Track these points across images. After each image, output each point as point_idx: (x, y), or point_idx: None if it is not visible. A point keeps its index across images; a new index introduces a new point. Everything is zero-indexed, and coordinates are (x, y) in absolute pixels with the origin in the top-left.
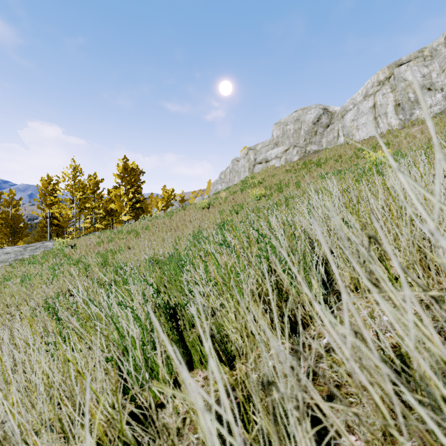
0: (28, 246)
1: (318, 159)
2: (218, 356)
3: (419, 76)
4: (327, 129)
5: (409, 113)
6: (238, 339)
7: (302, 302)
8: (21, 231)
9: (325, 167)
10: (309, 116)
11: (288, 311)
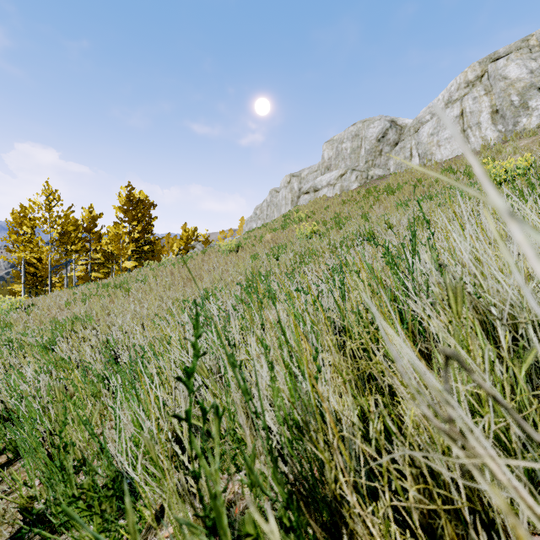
0: None
1: (386, 186)
2: None
3: (525, 72)
4: (396, 147)
5: (512, 122)
6: None
7: None
8: None
9: (399, 195)
10: (371, 130)
11: None
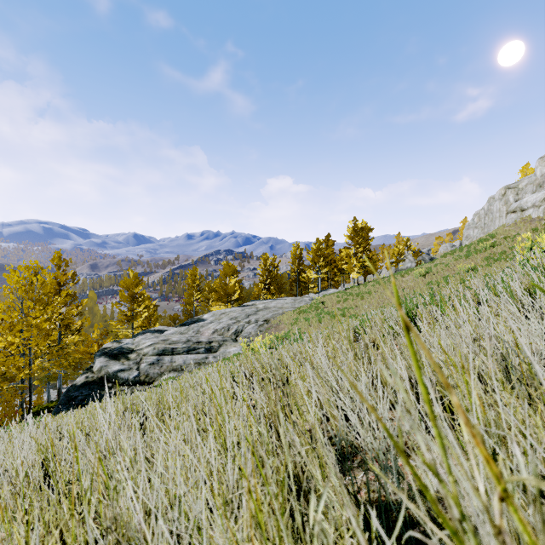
0: (295, 299)
1: None
2: None
3: None
4: None
5: None
6: None
7: None
8: (283, 286)
9: None
10: None
11: None
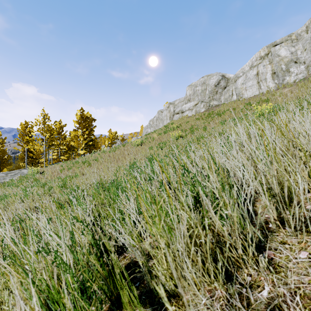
0: (9, 172)
1: (218, 111)
2: (147, 295)
3: (288, 53)
4: (225, 90)
5: (282, 79)
6: (168, 281)
7: (234, 244)
8: (5, 161)
9: (223, 116)
10: (212, 80)
11: (220, 252)
